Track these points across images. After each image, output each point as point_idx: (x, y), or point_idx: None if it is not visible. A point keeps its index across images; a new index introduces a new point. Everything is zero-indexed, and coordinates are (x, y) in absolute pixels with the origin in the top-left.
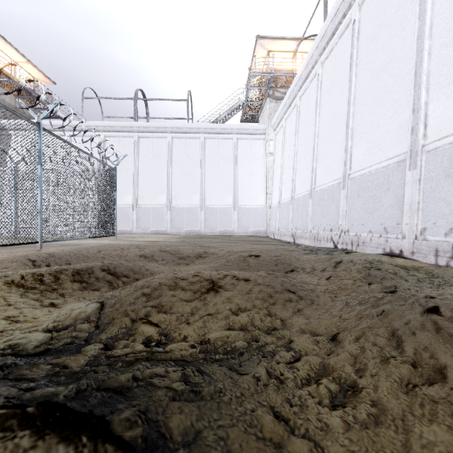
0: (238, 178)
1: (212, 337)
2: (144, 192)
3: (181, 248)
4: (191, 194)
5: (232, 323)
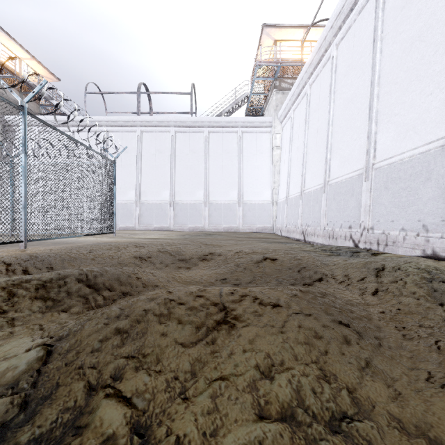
0: (243, 172)
1: (231, 444)
2: (147, 188)
3: (183, 248)
4: (195, 189)
5: (264, 403)
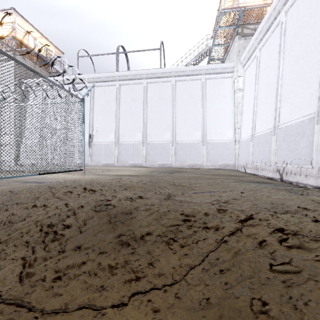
0: (207, 115)
1: None
2: (124, 131)
3: (135, 205)
4: (163, 131)
5: None
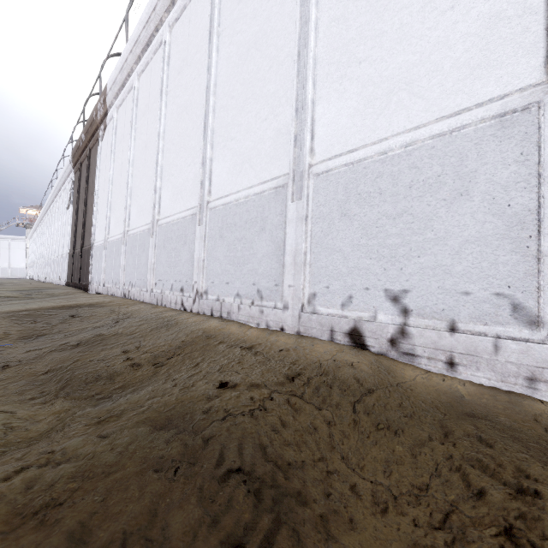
0: (12, 256)
1: None
2: None
3: None
4: None
5: None
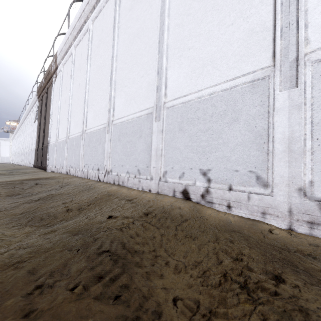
0: (1, 150)
1: None
2: None
3: None
4: None
5: None
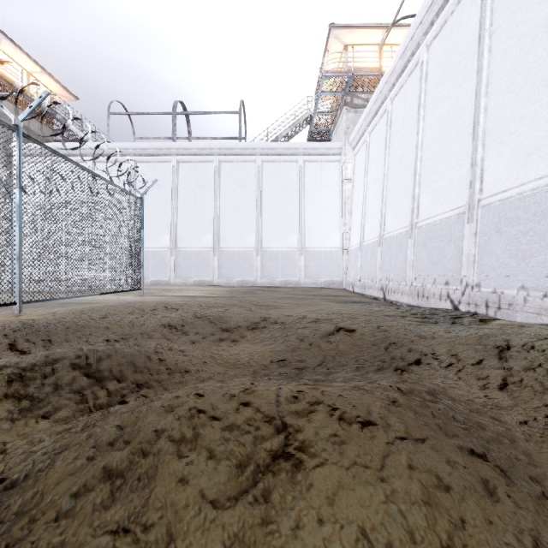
0: (306, 212)
1: None
2: (185, 232)
3: (227, 313)
4: (244, 233)
5: None
